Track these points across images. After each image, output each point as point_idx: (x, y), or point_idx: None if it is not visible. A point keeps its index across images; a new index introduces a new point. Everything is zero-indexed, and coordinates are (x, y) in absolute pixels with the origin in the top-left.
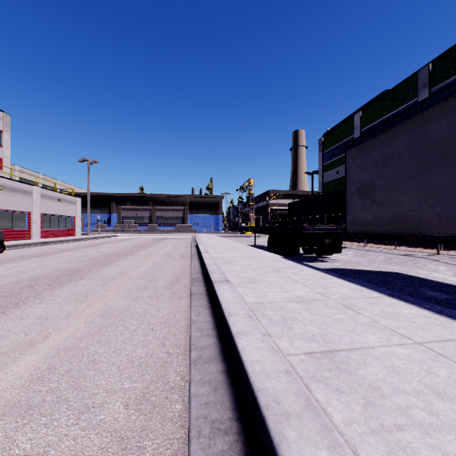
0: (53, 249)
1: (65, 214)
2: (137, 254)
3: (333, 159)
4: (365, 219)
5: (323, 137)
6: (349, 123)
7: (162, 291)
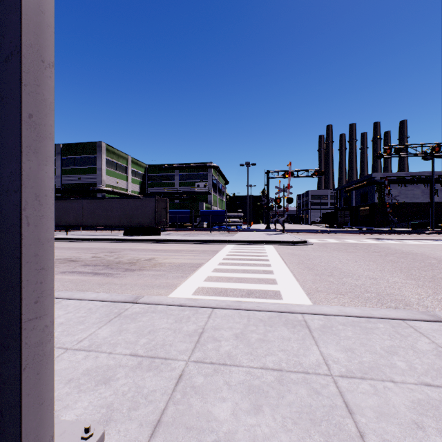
0: None
1: None
2: None
3: None
4: None
5: None
6: None
7: None
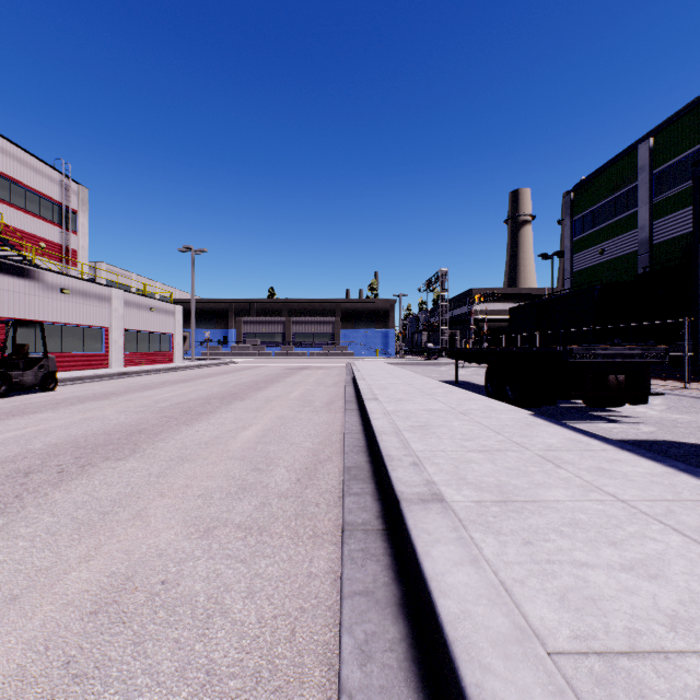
0: (130, 385)
1: (160, 331)
2: (252, 396)
3: (592, 230)
4: None
5: (574, 192)
6: (626, 162)
7: (277, 506)
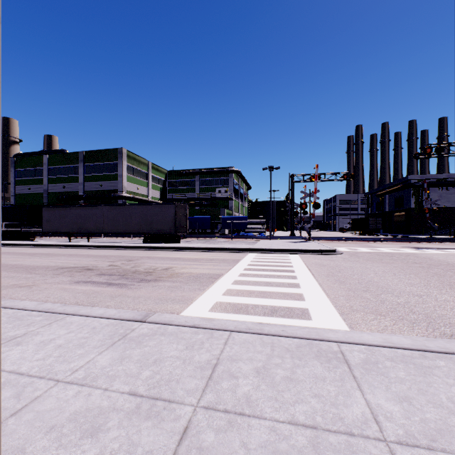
0: None
1: None
2: None
3: (26, 178)
4: (48, 228)
5: (16, 158)
6: (40, 158)
7: None
